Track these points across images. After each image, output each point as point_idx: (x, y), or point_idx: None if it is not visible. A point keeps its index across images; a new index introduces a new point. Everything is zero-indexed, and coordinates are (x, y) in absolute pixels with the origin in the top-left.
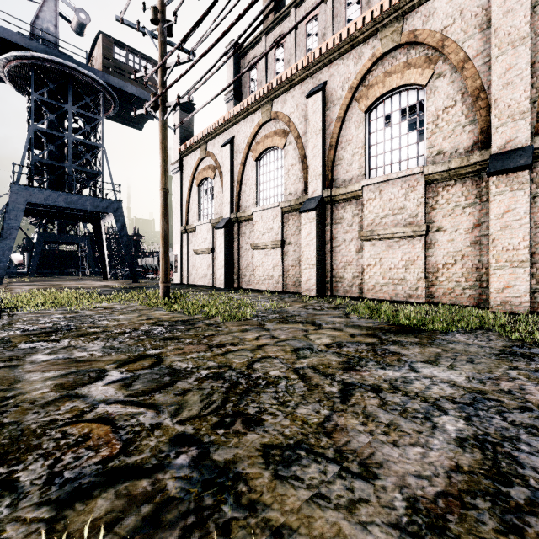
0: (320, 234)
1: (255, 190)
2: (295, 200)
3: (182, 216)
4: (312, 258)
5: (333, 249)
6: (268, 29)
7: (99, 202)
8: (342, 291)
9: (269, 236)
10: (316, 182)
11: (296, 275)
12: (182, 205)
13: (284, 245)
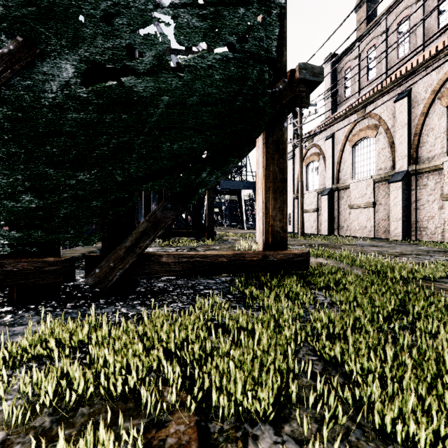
0: (405, 197)
1: (351, 168)
2: (384, 173)
3: (294, 188)
4: (399, 214)
5: (417, 207)
6: (360, 38)
7: (245, 184)
8: (425, 238)
9: (363, 199)
10: (402, 161)
11: (385, 226)
12: (294, 180)
13: (375, 205)
